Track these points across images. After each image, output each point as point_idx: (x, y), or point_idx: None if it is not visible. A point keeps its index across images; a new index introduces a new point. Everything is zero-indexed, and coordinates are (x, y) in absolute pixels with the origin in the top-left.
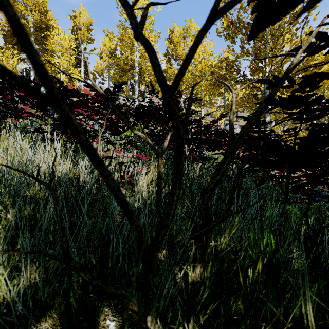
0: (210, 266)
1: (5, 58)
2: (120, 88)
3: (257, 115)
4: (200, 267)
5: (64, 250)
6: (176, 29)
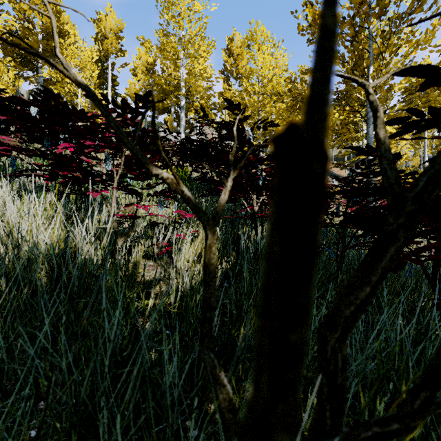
0: None
1: None
2: (147, 101)
3: None
4: None
5: None
6: (237, 37)
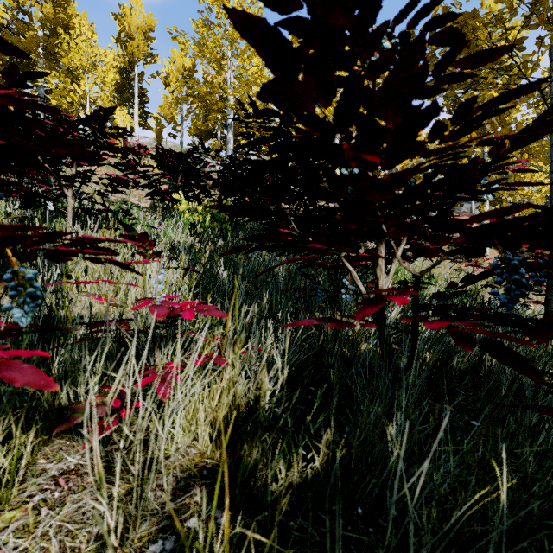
0: None
1: None
2: None
3: None
4: None
5: None
6: None
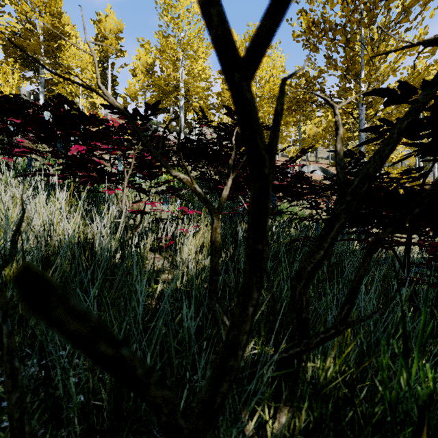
0: (305, 409)
1: (2, 75)
2: (155, 109)
3: (394, 141)
4: (287, 411)
5: (13, 422)
6: (235, 38)
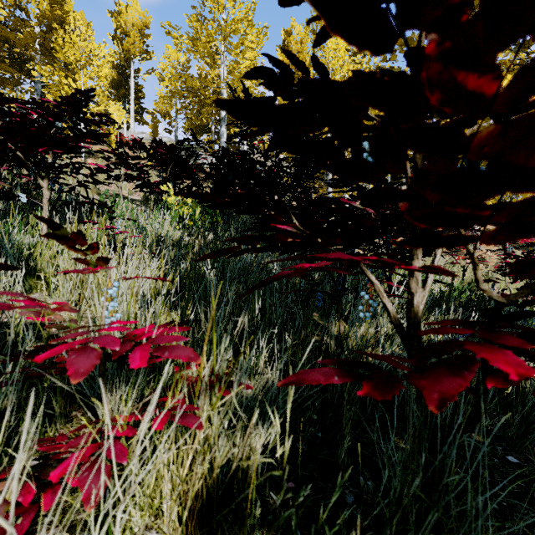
0: None
1: None
2: None
3: None
4: None
5: None
6: (296, 29)
